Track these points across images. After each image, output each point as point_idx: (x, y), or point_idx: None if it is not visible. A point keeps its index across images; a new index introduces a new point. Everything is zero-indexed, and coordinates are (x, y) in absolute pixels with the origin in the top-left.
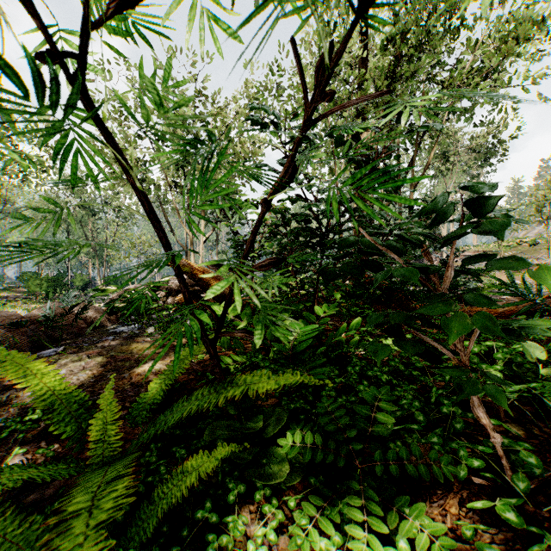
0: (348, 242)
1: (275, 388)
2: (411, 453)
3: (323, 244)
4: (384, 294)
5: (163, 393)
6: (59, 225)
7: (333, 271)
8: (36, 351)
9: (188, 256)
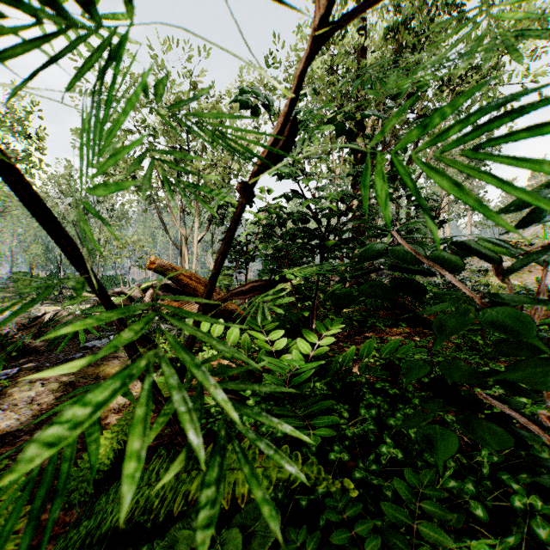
0: (372, 251)
1: None
2: None
3: (323, 246)
4: None
5: (112, 454)
6: None
7: (348, 293)
8: None
9: (182, 256)
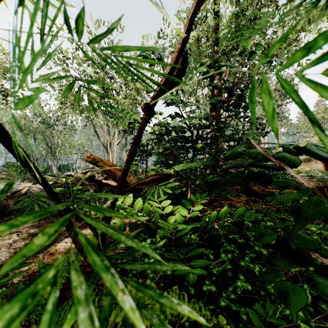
0: (235, 153)
1: None
2: None
3: (194, 147)
4: None
5: None
6: (29, 134)
7: (217, 180)
8: None
9: (108, 152)
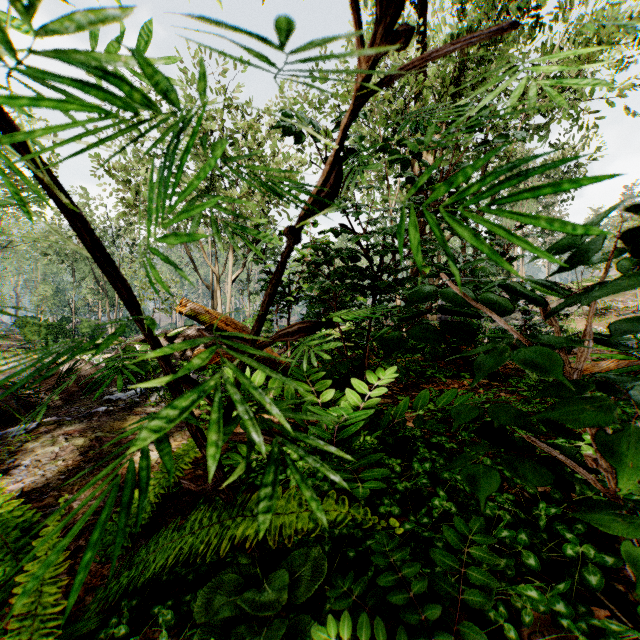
0: (421, 294)
1: (308, 530)
2: (518, 618)
3: (375, 287)
4: (450, 347)
5: (150, 507)
6: (62, 262)
7: (398, 336)
8: (6, 426)
9: (214, 298)
